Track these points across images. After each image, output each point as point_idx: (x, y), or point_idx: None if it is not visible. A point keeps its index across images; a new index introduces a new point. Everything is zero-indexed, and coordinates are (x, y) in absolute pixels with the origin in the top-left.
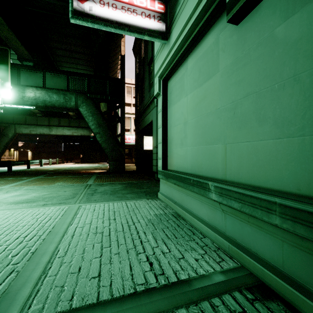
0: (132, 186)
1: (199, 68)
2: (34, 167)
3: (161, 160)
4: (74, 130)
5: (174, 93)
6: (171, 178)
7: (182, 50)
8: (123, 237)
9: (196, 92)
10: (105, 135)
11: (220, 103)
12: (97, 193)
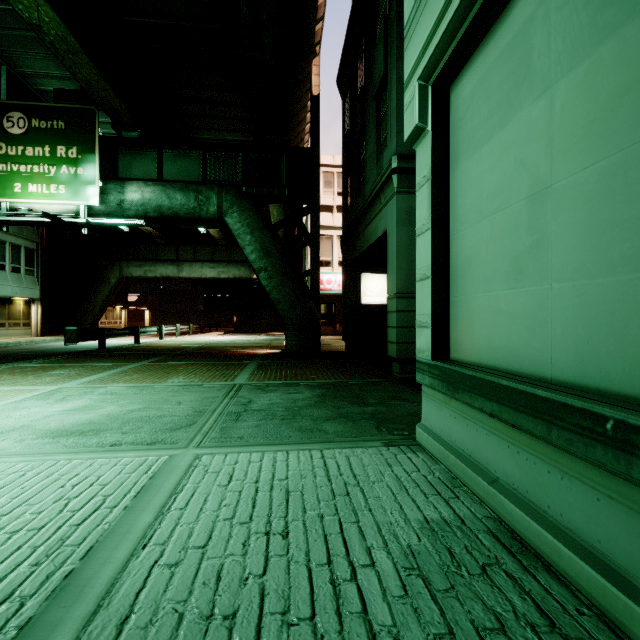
0: (337, 394)
1: None
2: (150, 339)
3: (427, 331)
4: (222, 269)
5: (480, 111)
6: (476, 392)
7: None
8: None
9: (612, 48)
10: (279, 274)
11: None
12: (250, 413)
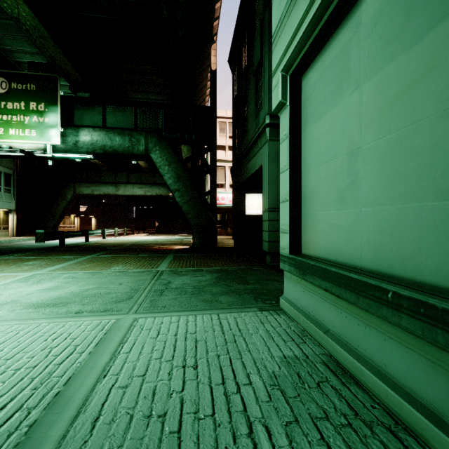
0: (228, 276)
1: (408, 0)
2: (96, 239)
3: (287, 235)
4: (147, 189)
5: (319, 95)
6: (316, 275)
7: None
8: (214, 445)
9: (394, 68)
10: (188, 193)
11: None
12: (170, 290)
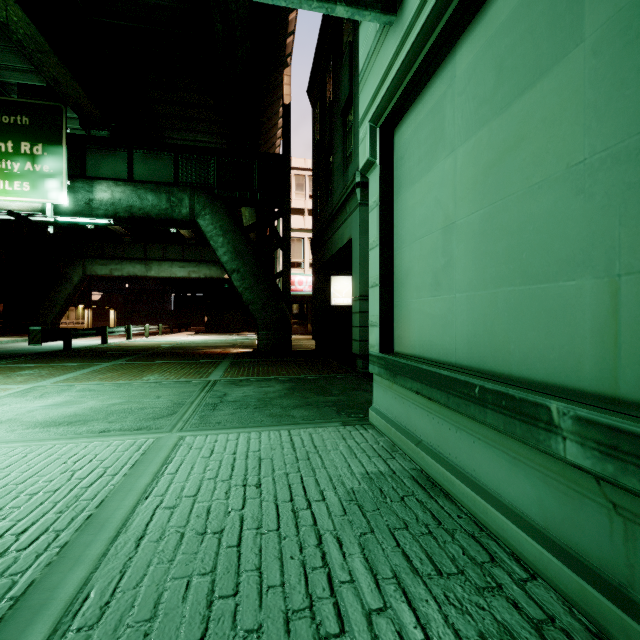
0: (305, 387)
1: (499, 61)
2: (117, 340)
3: (376, 329)
4: (192, 268)
5: (414, 155)
6: (407, 376)
7: (441, 21)
8: (278, 556)
9: (486, 134)
10: (251, 275)
11: (587, 145)
12: (226, 404)
